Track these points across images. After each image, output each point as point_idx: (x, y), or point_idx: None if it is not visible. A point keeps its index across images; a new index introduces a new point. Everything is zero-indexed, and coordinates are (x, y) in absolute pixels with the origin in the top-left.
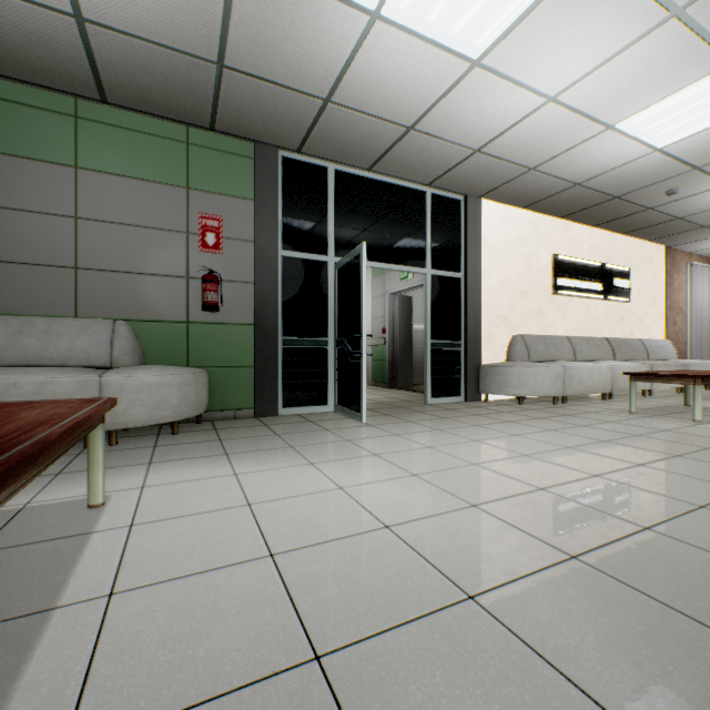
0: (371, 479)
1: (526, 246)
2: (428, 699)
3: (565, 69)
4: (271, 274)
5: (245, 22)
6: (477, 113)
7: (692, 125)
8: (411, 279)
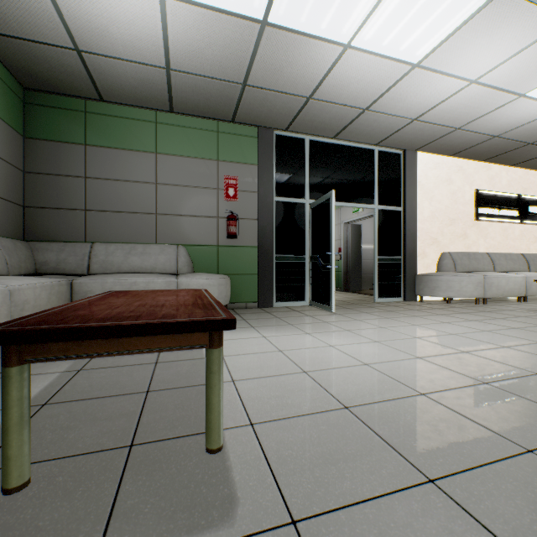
0: (348, 342)
1: (453, 185)
2: (405, 423)
3: (483, 62)
4: (268, 213)
5: (263, 60)
6: (415, 96)
7: None
8: (361, 211)
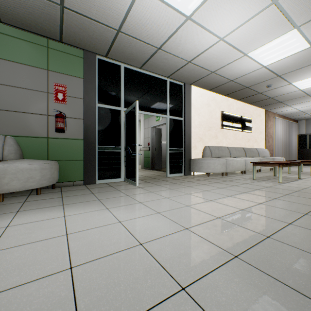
0: (136, 216)
1: (210, 107)
2: None
3: (227, 24)
4: (92, 115)
5: None
6: (189, 43)
7: (278, 56)
8: (160, 120)
